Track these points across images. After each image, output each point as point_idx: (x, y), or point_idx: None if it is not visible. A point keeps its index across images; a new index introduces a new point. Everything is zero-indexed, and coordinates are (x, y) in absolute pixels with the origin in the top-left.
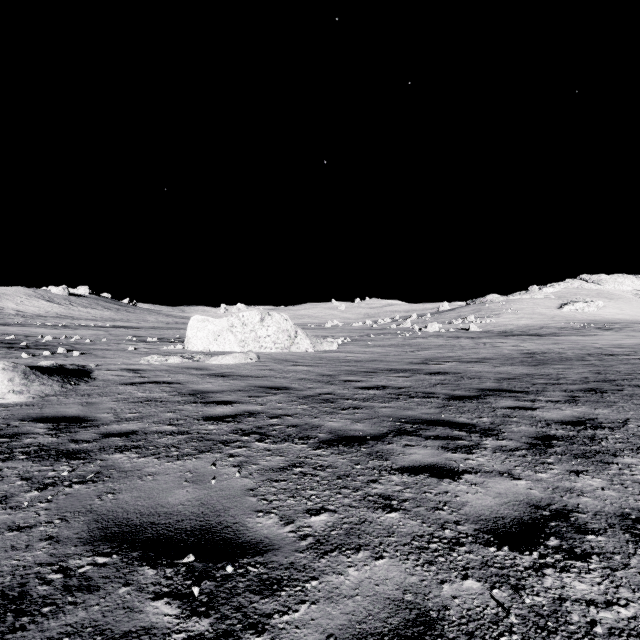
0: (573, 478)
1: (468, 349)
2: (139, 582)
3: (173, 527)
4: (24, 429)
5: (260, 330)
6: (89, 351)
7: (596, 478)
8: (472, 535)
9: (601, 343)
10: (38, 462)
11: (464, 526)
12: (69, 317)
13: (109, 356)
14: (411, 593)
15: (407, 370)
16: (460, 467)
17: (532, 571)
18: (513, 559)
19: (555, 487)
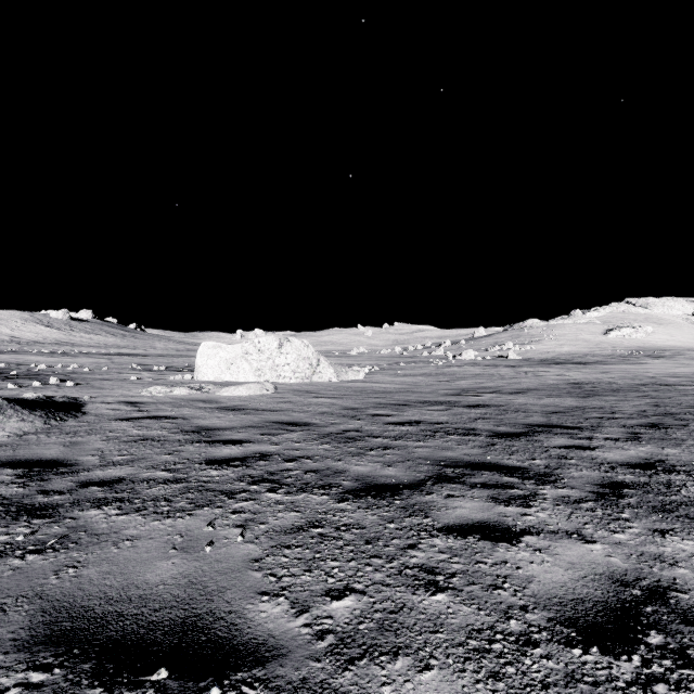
0: (659, 540)
1: (508, 379)
2: None
3: (146, 620)
4: None
5: (278, 358)
6: (86, 381)
7: (687, 540)
8: (546, 629)
9: (654, 372)
10: None
11: (534, 614)
12: (69, 344)
13: (107, 387)
14: None
15: (443, 402)
16: (517, 526)
17: (638, 689)
18: (608, 668)
19: (640, 553)
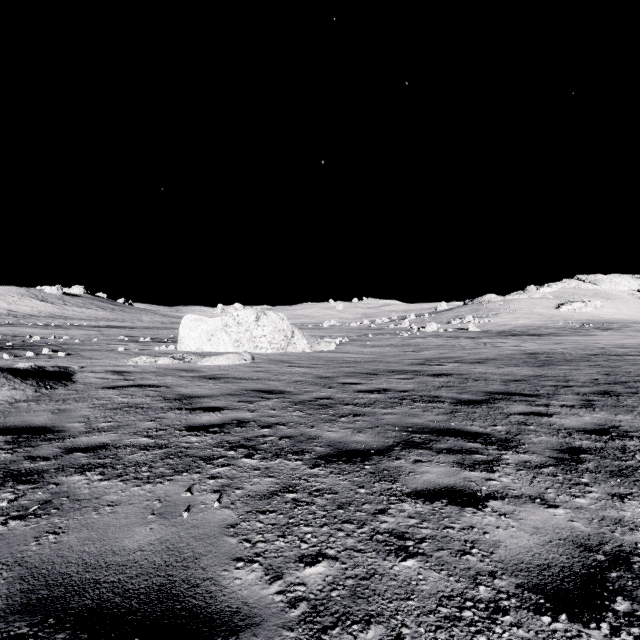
0: (618, 505)
1: (469, 349)
2: None
3: (122, 587)
4: None
5: (255, 330)
6: (76, 352)
7: None
8: (515, 595)
9: (603, 343)
10: None
11: (502, 580)
12: (62, 317)
13: (96, 357)
14: None
15: (408, 371)
16: (482, 490)
17: None
18: (577, 637)
19: (601, 518)
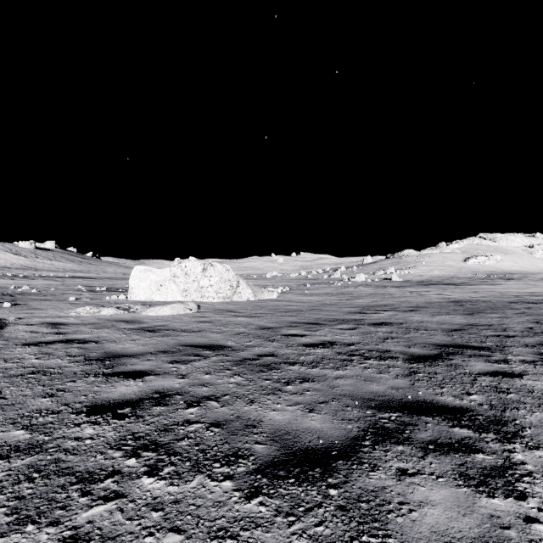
0: None
1: (398, 297)
2: None
3: None
4: None
5: (202, 280)
6: (26, 302)
7: None
8: None
9: (514, 291)
10: None
11: None
12: (33, 268)
13: (42, 307)
14: None
15: (349, 321)
16: None
17: None
18: None
19: None
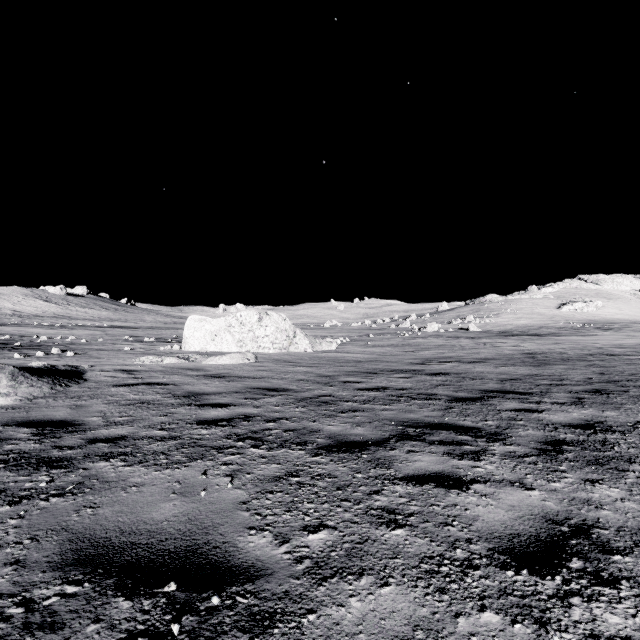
0: (589, 488)
1: (468, 349)
2: (111, 617)
3: (155, 548)
4: (6, 434)
5: (258, 330)
6: (84, 351)
7: (613, 488)
8: (486, 556)
9: (602, 343)
10: (16, 471)
11: (477, 545)
12: (66, 317)
13: (104, 356)
14: (422, 629)
15: (407, 371)
16: (468, 476)
17: (557, 600)
18: (534, 585)
19: (571, 498)
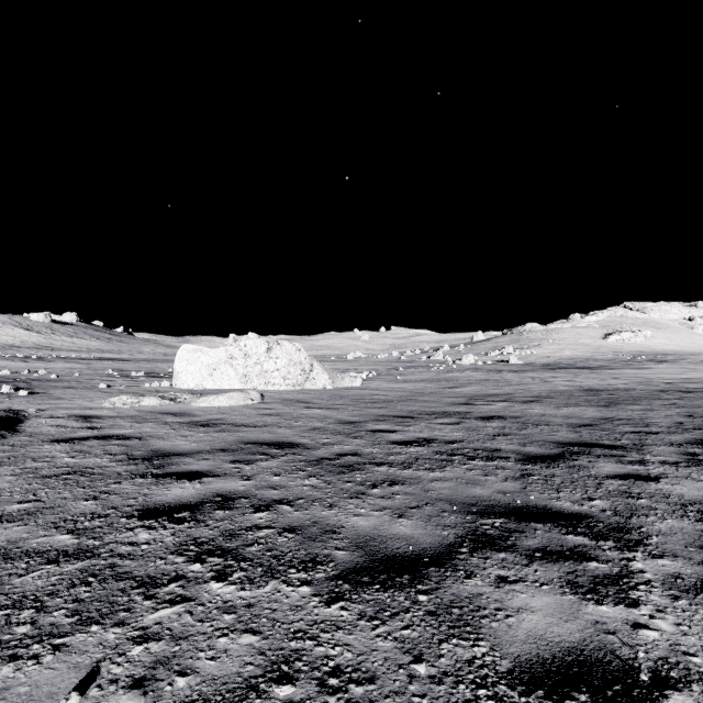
0: None
1: (516, 385)
2: None
3: None
4: None
5: (266, 363)
6: (45, 390)
7: None
8: None
9: (666, 377)
10: None
11: None
12: (48, 348)
13: (67, 396)
14: None
15: (452, 414)
16: (640, 660)
17: None
18: None
19: None
